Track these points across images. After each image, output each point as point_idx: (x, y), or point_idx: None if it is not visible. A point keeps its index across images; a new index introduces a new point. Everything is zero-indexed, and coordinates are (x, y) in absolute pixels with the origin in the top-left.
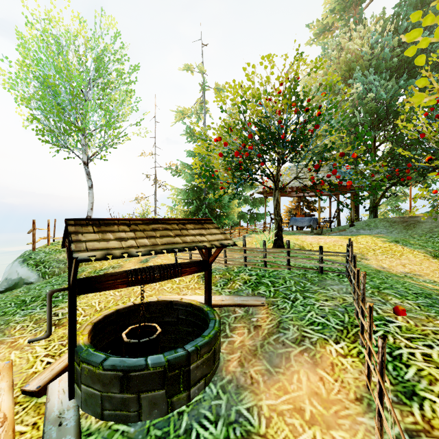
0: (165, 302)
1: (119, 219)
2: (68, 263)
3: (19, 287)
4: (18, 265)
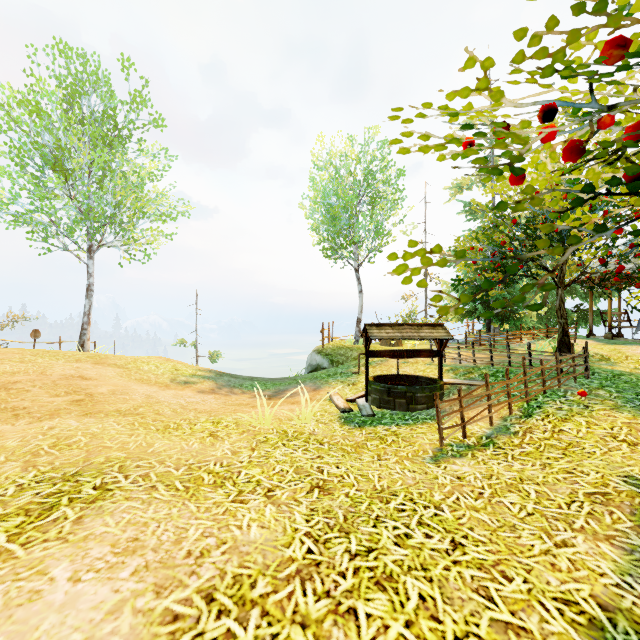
0: (413, 377)
1: (386, 324)
2: (365, 343)
3: (318, 370)
4: (316, 355)
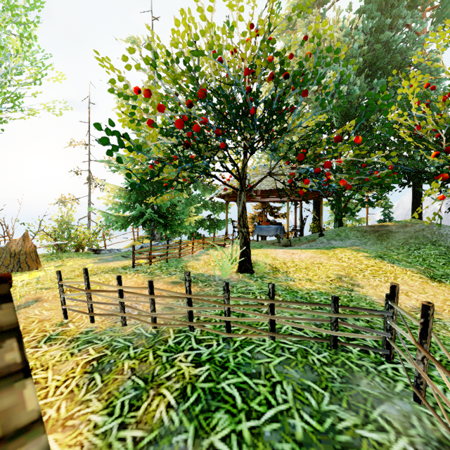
0: None
1: None
2: None
3: None
4: None
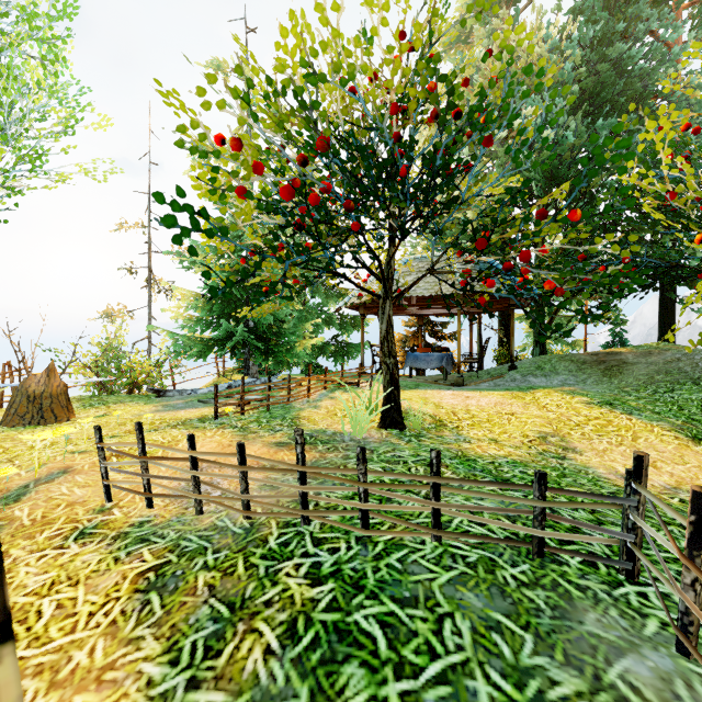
0: None
1: None
2: None
3: None
4: None
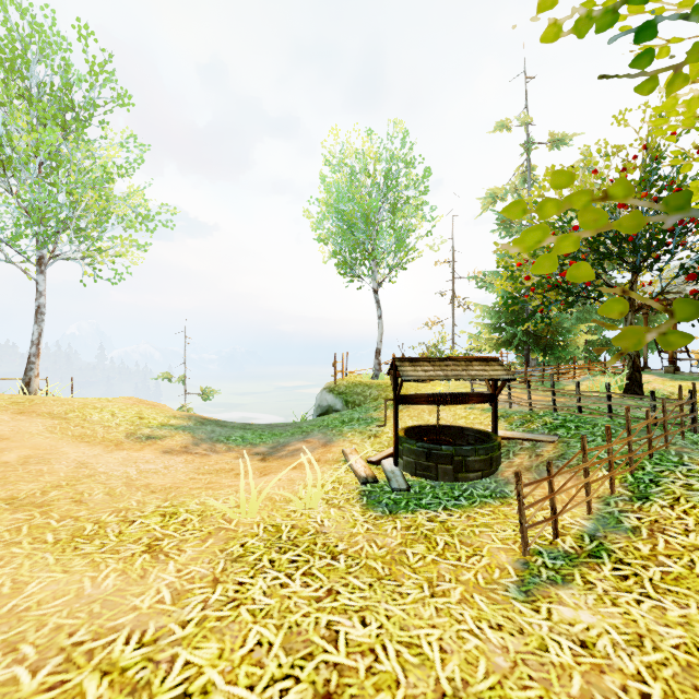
0: (457, 428)
1: (422, 358)
2: (394, 384)
3: (330, 413)
4: (327, 394)
